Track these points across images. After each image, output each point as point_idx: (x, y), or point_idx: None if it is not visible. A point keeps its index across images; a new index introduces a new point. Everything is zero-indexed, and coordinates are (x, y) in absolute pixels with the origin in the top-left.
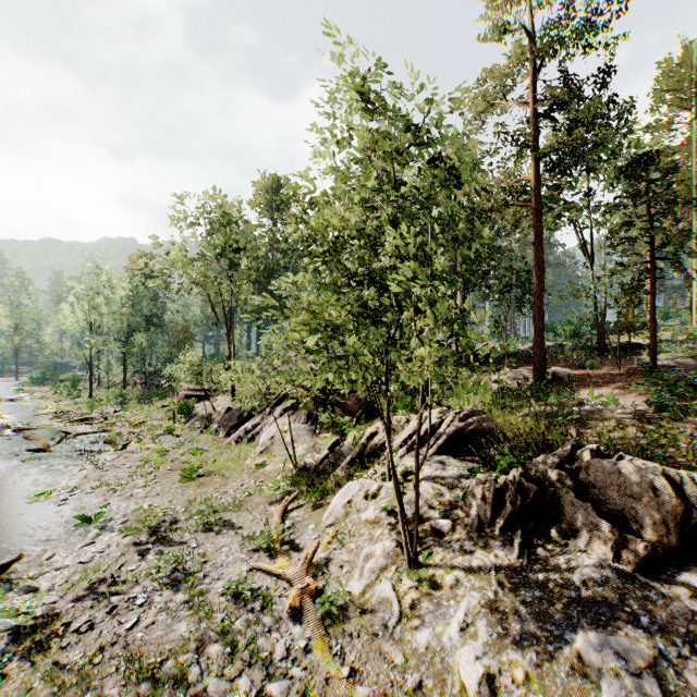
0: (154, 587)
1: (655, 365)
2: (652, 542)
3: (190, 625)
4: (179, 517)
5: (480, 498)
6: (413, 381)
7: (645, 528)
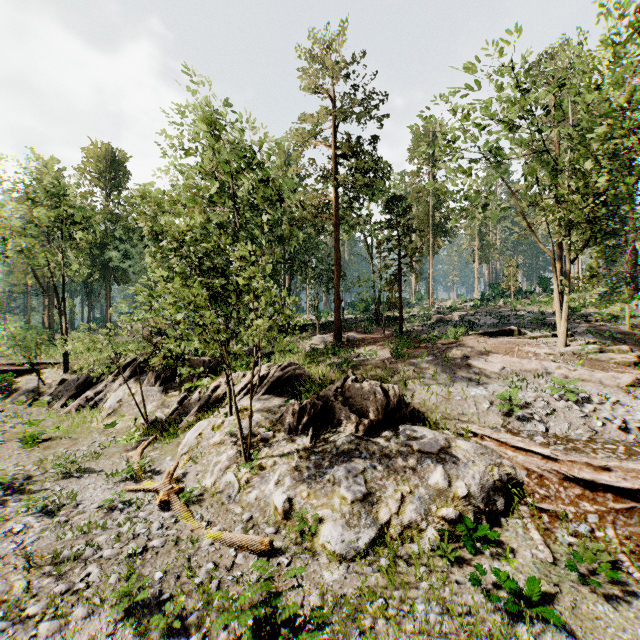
0: (29, 520)
1: (402, 330)
2: (372, 420)
3: (75, 533)
4: (33, 474)
5: (291, 414)
6: (248, 347)
7: (370, 414)
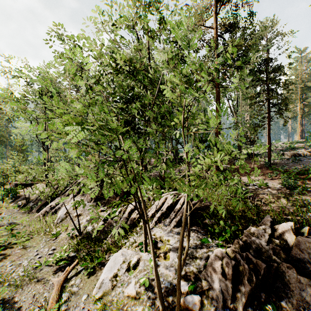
0: None
1: (270, 163)
2: None
3: None
4: None
5: (220, 274)
6: (153, 173)
7: None
